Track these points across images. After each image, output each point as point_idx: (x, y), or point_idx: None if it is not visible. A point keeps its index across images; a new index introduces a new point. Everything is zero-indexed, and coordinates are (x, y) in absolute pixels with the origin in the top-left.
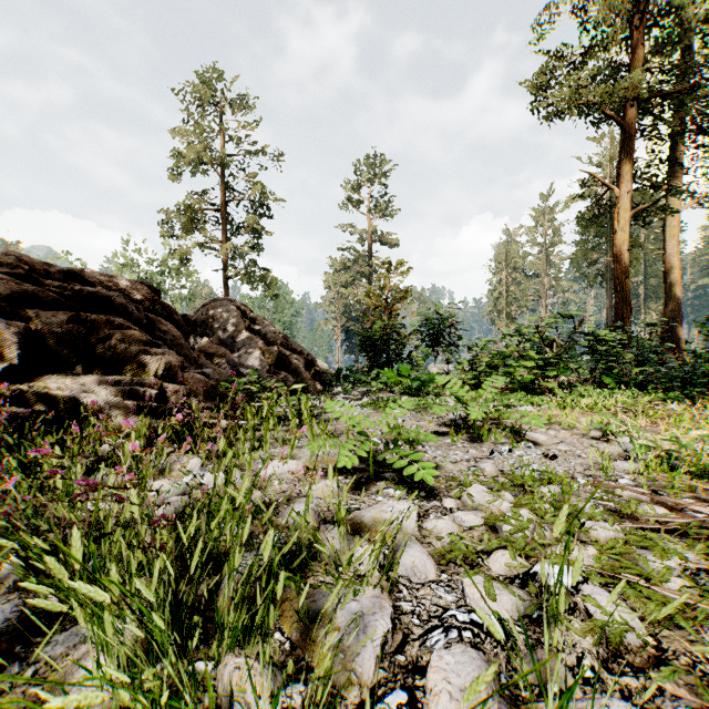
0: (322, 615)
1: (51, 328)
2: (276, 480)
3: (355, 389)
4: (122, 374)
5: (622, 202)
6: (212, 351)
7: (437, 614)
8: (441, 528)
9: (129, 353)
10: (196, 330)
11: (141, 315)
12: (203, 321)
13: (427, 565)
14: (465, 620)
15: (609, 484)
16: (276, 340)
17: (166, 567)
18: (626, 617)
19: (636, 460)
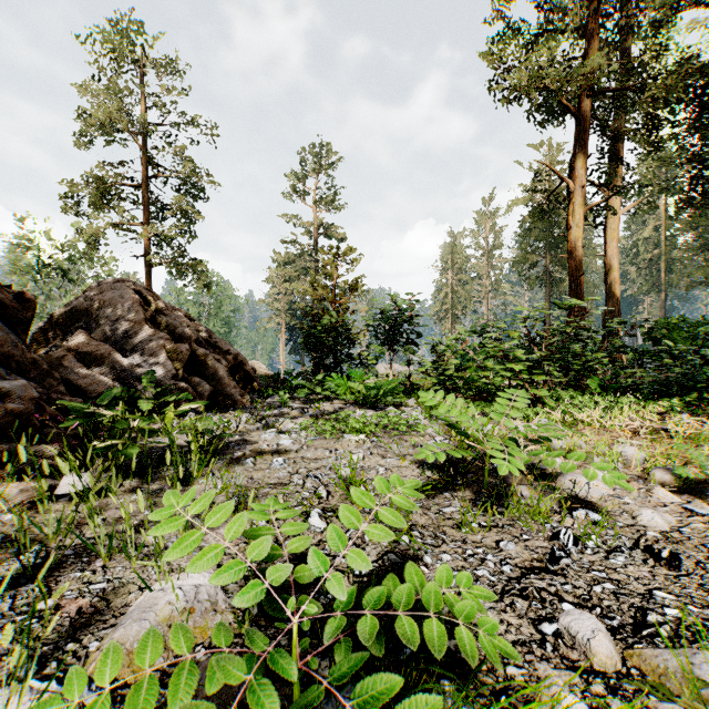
0: None
1: None
2: None
3: (294, 398)
4: None
5: (576, 197)
6: (88, 350)
7: None
8: None
9: None
10: (76, 321)
11: None
12: (85, 309)
13: None
14: None
15: None
16: (189, 335)
17: None
18: None
19: None
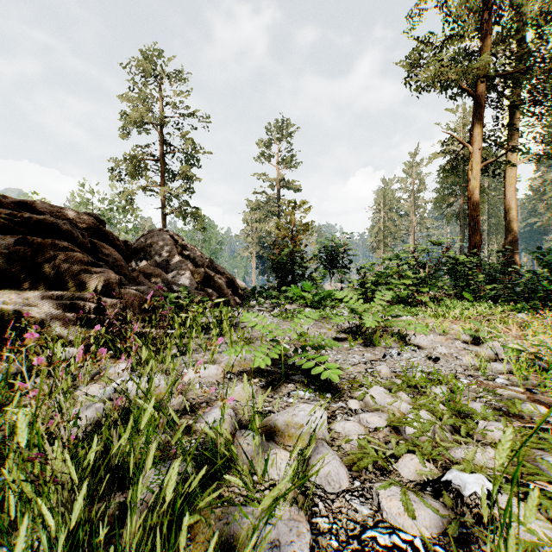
0: (236, 541)
1: (0, 249)
2: (197, 383)
3: (267, 302)
4: (65, 290)
5: (474, 156)
6: (149, 272)
7: (355, 532)
8: (349, 431)
9: (71, 272)
10: (137, 255)
11: (85, 240)
12: (143, 248)
13: (340, 473)
14: (387, 544)
15: (491, 384)
16: (203, 263)
17: (61, 499)
18: (548, 533)
19: (507, 361)
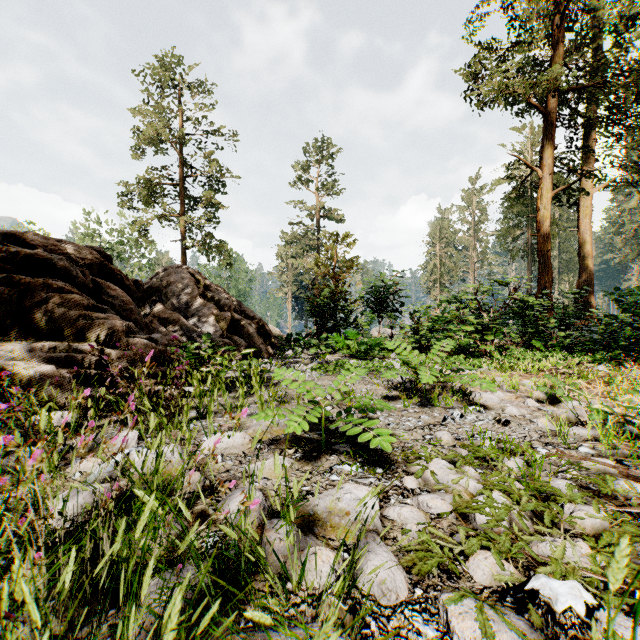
0: None
1: None
2: (219, 456)
3: (304, 352)
4: (60, 340)
5: (544, 183)
6: (165, 316)
7: None
8: (406, 518)
9: (68, 318)
10: (151, 296)
11: (87, 279)
12: (157, 288)
13: (396, 579)
14: None
15: (574, 455)
16: (229, 306)
17: (23, 639)
18: None
19: (591, 426)
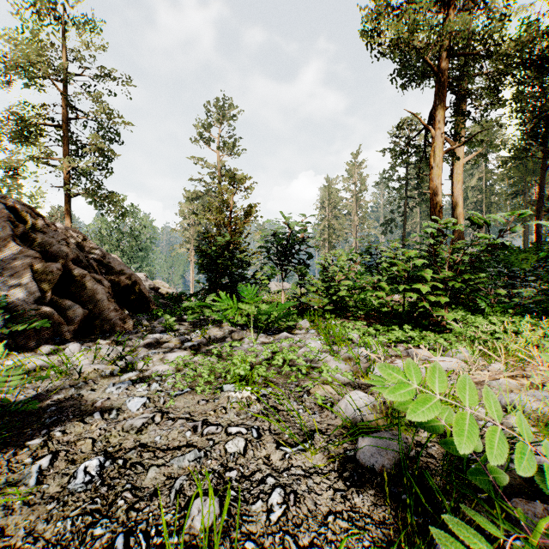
0: None
1: None
2: None
3: (184, 319)
4: None
5: (437, 141)
6: None
7: None
8: None
9: None
10: None
11: None
12: None
13: None
14: None
15: None
16: (66, 254)
17: None
18: None
19: None
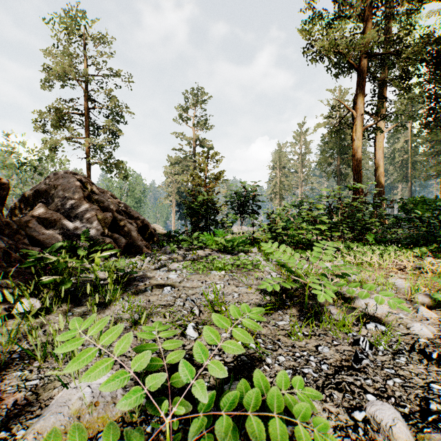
0: None
1: None
2: None
3: (180, 247)
4: None
5: (358, 121)
6: (45, 216)
7: None
8: None
9: None
10: (39, 198)
11: None
12: (45, 190)
13: None
14: None
15: None
16: (112, 207)
17: None
18: None
19: None
